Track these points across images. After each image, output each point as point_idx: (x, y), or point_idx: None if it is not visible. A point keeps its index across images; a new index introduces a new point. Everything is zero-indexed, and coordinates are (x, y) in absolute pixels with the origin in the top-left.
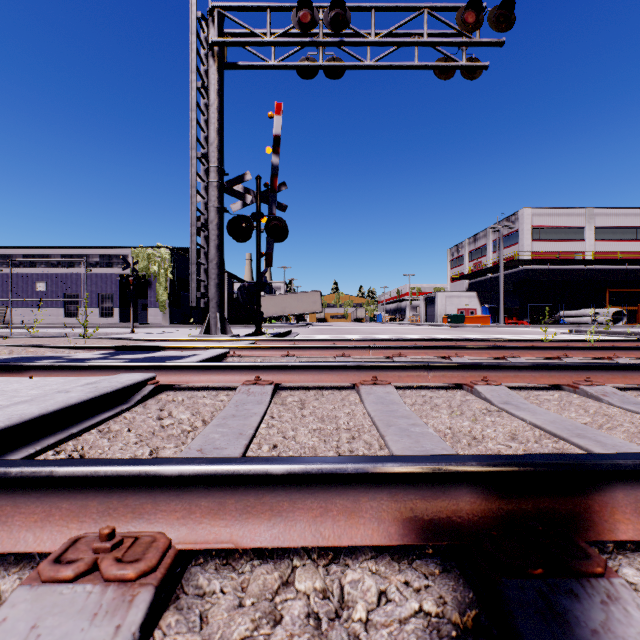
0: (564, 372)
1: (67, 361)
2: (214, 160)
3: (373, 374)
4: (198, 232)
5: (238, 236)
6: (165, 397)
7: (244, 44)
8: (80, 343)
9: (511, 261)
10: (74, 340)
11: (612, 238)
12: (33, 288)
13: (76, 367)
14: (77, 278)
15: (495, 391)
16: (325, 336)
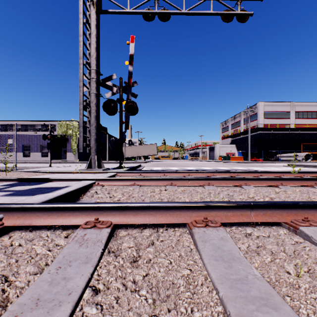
0: None
1: None
2: (93, 66)
3: (202, 213)
4: (85, 109)
5: (108, 111)
6: (1, 243)
7: None
8: (3, 175)
9: (253, 129)
10: (3, 173)
11: (304, 117)
12: (6, 142)
13: None
14: (29, 137)
15: None
16: (159, 168)
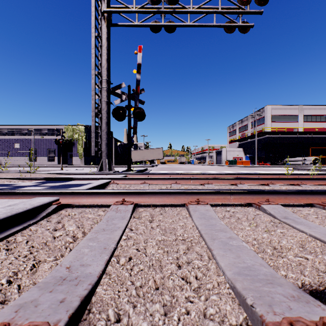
0: (315, 196)
1: (12, 187)
2: (104, 76)
3: (196, 197)
4: (96, 115)
5: (118, 117)
6: (63, 213)
7: (121, 12)
8: (28, 176)
9: (261, 132)
10: (25, 174)
11: (312, 121)
12: (13, 146)
13: (8, 193)
14: (36, 141)
15: (275, 209)
16: (165, 171)
